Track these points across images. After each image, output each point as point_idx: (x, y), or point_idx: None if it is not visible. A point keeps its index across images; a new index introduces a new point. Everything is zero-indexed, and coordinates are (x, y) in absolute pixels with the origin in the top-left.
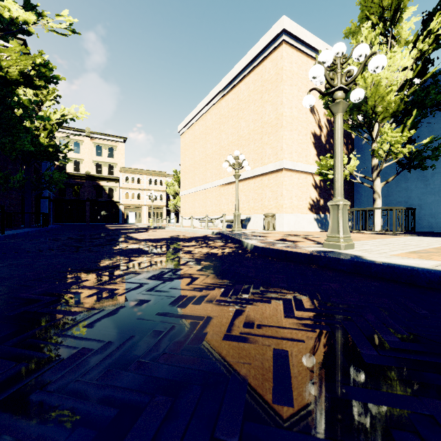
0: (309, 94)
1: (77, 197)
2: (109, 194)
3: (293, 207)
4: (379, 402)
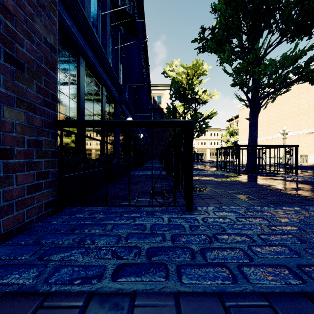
0: None
1: None
2: None
3: None
4: (312, 171)
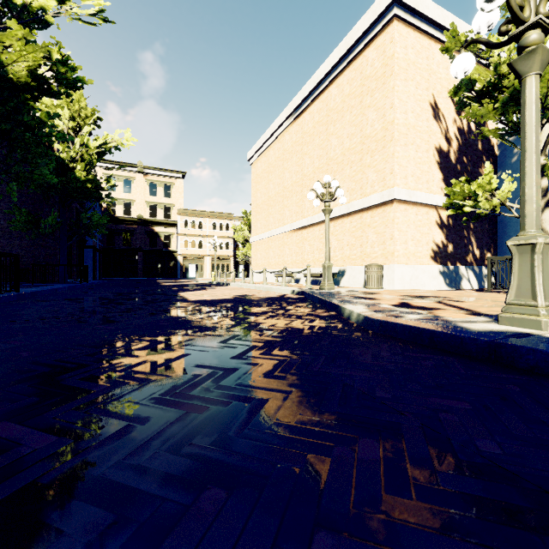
0: (465, 52)
1: (128, 246)
2: (165, 242)
3: (408, 254)
4: None
